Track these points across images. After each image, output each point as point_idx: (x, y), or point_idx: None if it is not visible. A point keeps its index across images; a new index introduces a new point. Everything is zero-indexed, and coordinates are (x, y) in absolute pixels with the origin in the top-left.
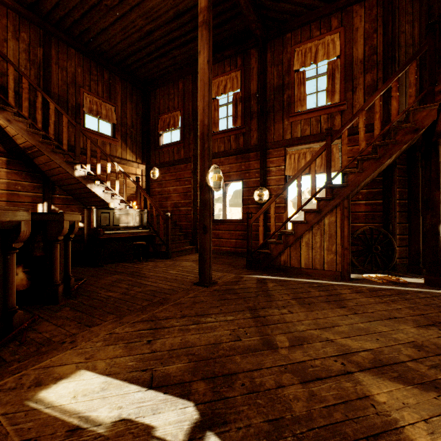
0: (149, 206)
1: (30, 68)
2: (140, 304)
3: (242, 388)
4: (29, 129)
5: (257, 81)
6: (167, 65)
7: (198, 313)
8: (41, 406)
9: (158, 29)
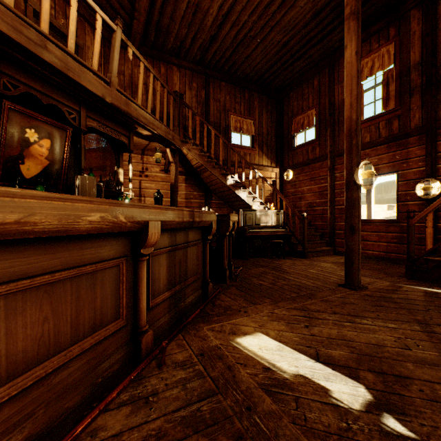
0: (284, 207)
1: (197, 107)
2: (288, 294)
3: (420, 393)
4: (200, 153)
5: (420, 47)
6: (301, 67)
7: (350, 313)
8: (240, 347)
9: (295, 36)
